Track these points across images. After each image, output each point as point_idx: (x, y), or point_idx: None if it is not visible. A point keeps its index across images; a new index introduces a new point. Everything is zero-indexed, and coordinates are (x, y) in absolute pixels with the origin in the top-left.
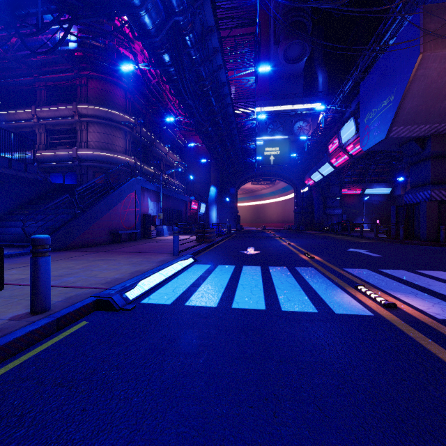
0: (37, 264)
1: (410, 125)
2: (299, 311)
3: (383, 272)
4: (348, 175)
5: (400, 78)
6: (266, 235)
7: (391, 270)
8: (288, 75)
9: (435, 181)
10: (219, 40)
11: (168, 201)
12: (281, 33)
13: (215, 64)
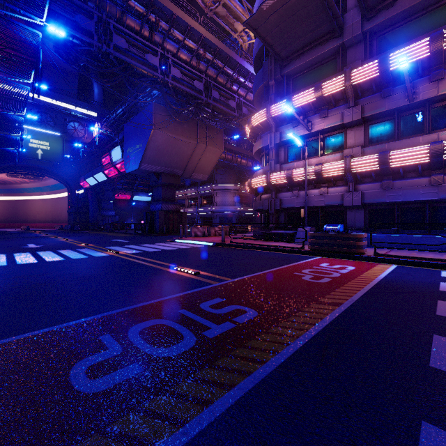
0: None
1: (151, 165)
2: (81, 258)
3: (123, 246)
4: (121, 183)
5: (145, 136)
6: (38, 235)
7: (128, 245)
8: (61, 68)
9: (164, 199)
10: None
11: None
12: None
13: None
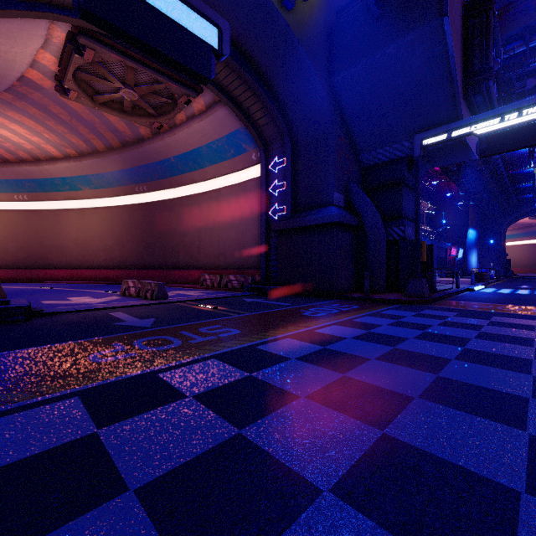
0: (458, 277)
1: None
2: None
3: None
4: None
5: None
6: None
7: None
8: None
9: None
10: None
11: None
12: None
13: None
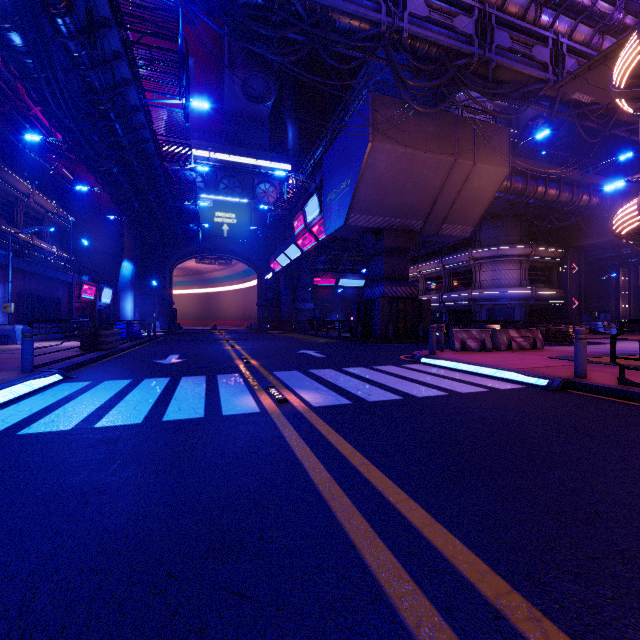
0: None
1: (366, 215)
2: (183, 418)
3: (310, 373)
4: (322, 261)
5: (355, 162)
6: (211, 338)
7: (320, 369)
8: (250, 116)
9: (388, 277)
10: (124, 42)
11: (28, 281)
12: (238, 54)
13: (119, 75)
